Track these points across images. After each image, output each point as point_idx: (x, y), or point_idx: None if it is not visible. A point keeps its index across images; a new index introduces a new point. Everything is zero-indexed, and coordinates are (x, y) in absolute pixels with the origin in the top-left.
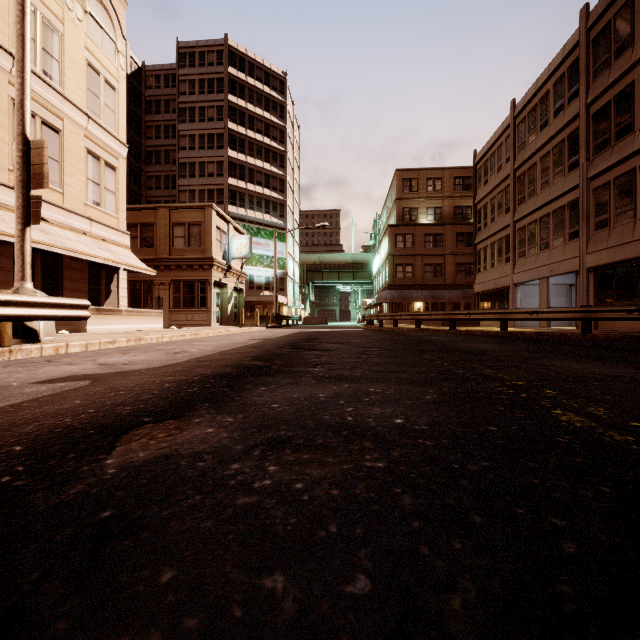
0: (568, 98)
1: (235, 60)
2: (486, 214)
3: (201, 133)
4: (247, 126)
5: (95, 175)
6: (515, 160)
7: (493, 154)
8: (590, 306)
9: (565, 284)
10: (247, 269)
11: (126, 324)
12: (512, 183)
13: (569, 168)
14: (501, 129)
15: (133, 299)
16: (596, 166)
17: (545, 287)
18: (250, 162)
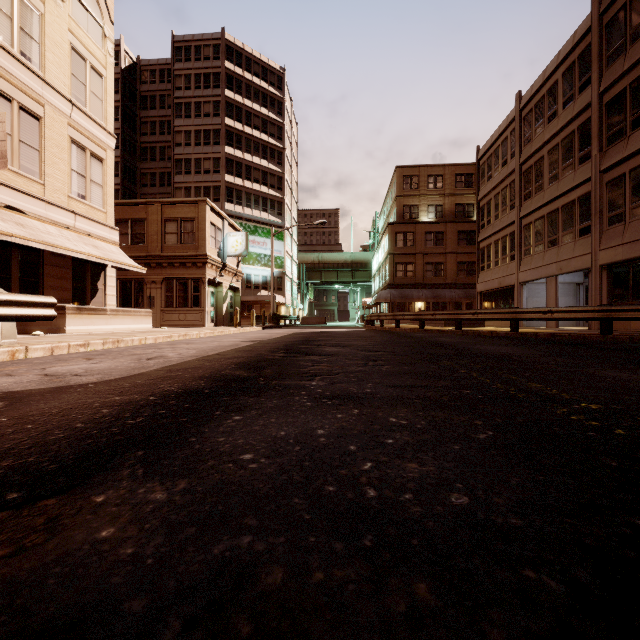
0: (579, 87)
1: (232, 54)
2: (490, 211)
3: (197, 129)
4: (244, 122)
5: (80, 166)
6: (521, 154)
7: (497, 149)
8: (611, 305)
9: (572, 283)
10: (244, 268)
11: (111, 324)
12: (518, 178)
13: (580, 161)
14: (506, 123)
15: (123, 298)
16: (610, 158)
17: (553, 286)
18: (247, 159)
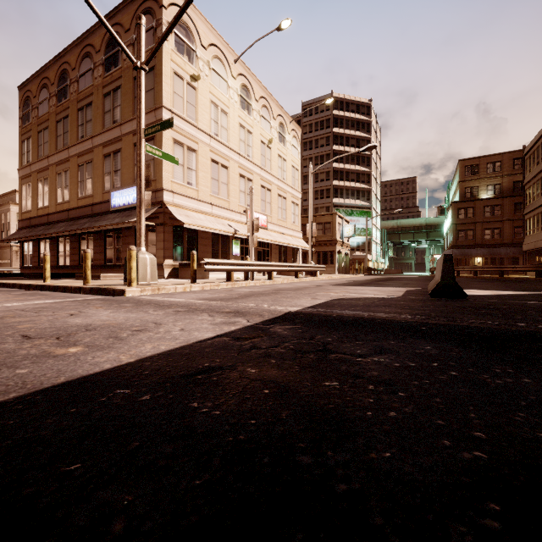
0: None
1: (337, 105)
2: (530, 194)
3: (316, 155)
4: (344, 144)
5: (293, 211)
6: None
7: (534, 152)
8: (539, 264)
9: None
10: None
11: None
12: None
13: None
14: (537, 136)
15: None
16: None
17: None
18: (346, 168)
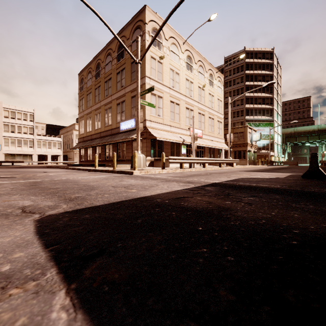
0: None
1: (248, 55)
2: None
3: (233, 90)
4: (254, 80)
5: (218, 126)
6: None
7: None
8: None
9: None
10: None
11: None
12: None
13: None
14: None
15: None
16: None
17: None
18: (255, 95)
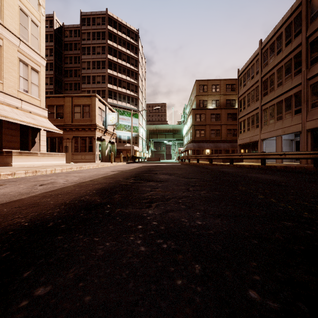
0: (294, 35)
1: (111, 22)
2: (244, 102)
3: (93, 60)
4: (118, 57)
5: (25, 74)
6: (261, 72)
7: (248, 70)
8: None
9: (288, 139)
10: (118, 132)
11: (40, 161)
12: (260, 85)
13: (295, 74)
14: (253, 56)
15: (52, 147)
16: (312, 71)
17: (280, 141)
18: (119, 76)
